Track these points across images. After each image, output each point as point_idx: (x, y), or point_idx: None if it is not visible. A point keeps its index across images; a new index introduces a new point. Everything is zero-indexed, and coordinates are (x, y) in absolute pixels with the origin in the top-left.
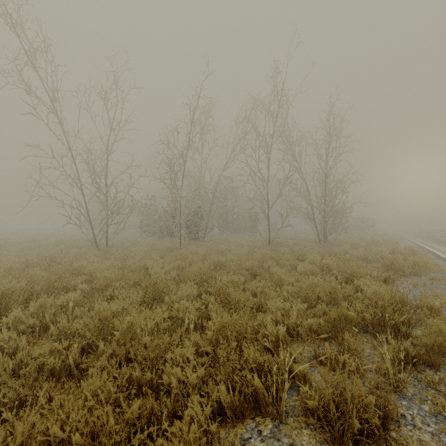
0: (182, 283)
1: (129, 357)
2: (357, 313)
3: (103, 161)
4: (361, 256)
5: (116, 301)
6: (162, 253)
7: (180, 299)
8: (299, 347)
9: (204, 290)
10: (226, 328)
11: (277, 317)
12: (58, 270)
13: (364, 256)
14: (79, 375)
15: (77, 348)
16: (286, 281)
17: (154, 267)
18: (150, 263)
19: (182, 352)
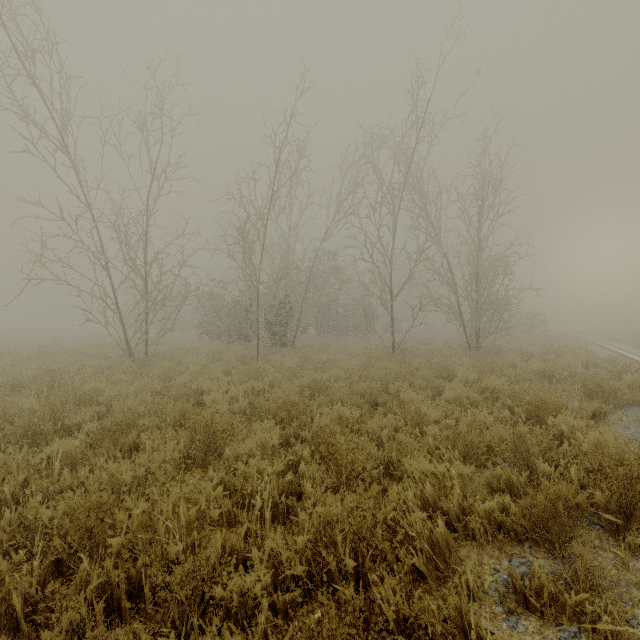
0: (256, 419)
1: (143, 585)
2: (570, 484)
3: (141, 226)
4: (539, 372)
5: (140, 455)
6: (230, 366)
7: (249, 453)
8: (472, 558)
9: (293, 433)
10: (332, 525)
11: (423, 492)
12: (52, 398)
13: (544, 371)
14: (31, 633)
15: (48, 559)
16: (430, 417)
17: (212, 393)
18: (207, 384)
19: (244, 583)
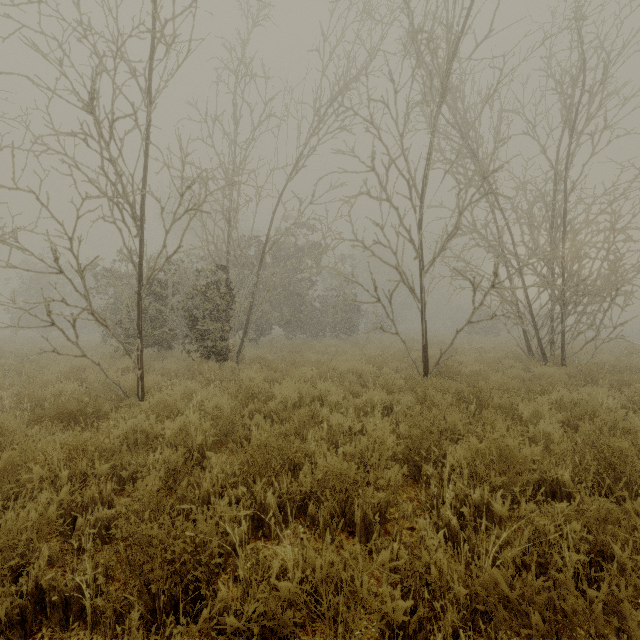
0: None
1: None
2: None
3: None
4: None
5: None
6: None
7: None
8: None
9: None
10: None
11: None
12: None
13: None
14: None
15: None
16: None
17: None
18: None
19: None
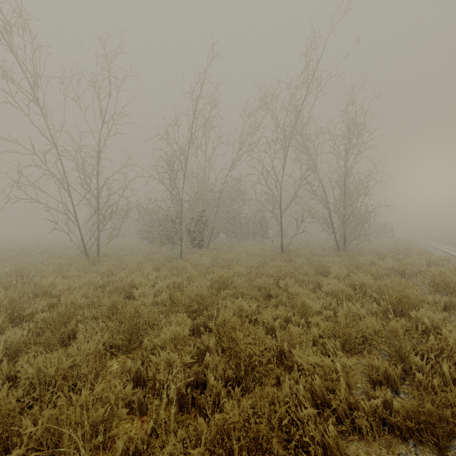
0: (174, 310)
1: None
2: (442, 378)
3: (95, 159)
4: (393, 269)
5: (73, 345)
6: (159, 264)
7: (163, 345)
8: None
9: (202, 322)
10: (229, 431)
11: (312, 384)
12: (11, 293)
13: (398, 269)
14: None
15: None
16: (313, 309)
17: (140, 287)
18: (139, 279)
19: None
